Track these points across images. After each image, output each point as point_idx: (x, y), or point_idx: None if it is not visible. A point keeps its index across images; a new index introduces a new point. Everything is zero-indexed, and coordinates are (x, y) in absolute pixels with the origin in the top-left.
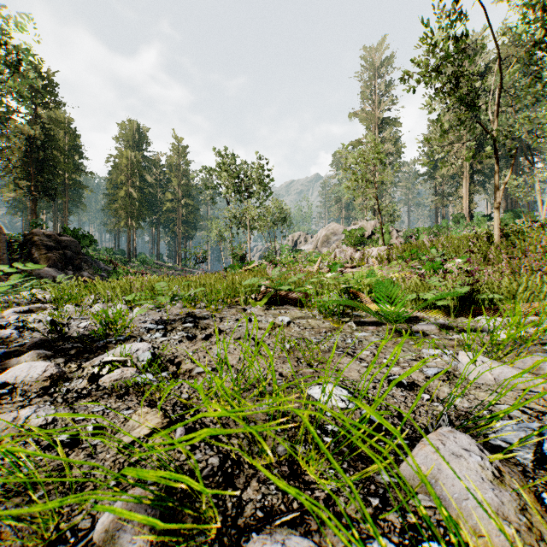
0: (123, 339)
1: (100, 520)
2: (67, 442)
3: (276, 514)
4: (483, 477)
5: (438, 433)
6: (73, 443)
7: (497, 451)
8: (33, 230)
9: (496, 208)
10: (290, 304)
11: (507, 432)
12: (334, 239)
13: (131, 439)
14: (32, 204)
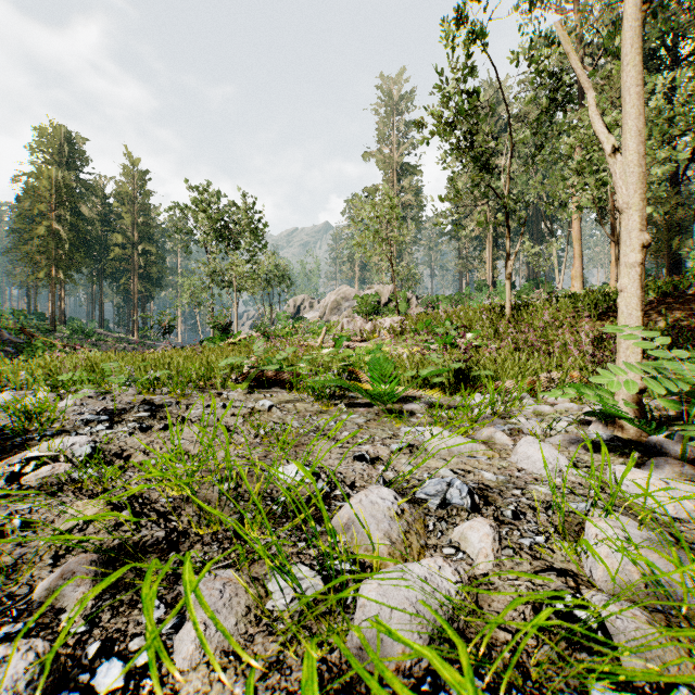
0: (51, 435)
1: (39, 586)
2: None
3: (214, 563)
4: (386, 514)
5: (366, 490)
6: None
7: (417, 502)
8: None
9: (507, 279)
10: (279, 386)
11: (429, 487)
12: (346, 306)
13: (69, 526)
14: None
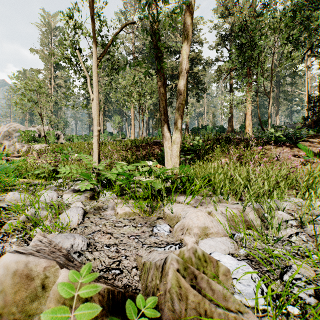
0: None
1: None
2: None
3: None
4: None
5: None
6: None
7: None
8: None
9: None
10: None
11: None
12: (16, 135)
13: None
14: None
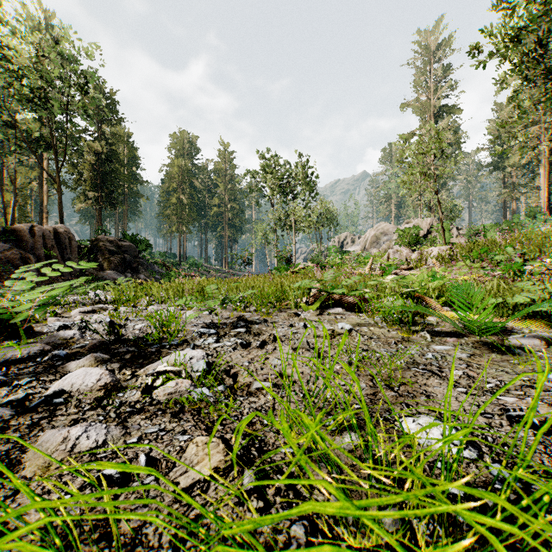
0: (176, 344)
1: None
2: (116, 477)
3: None
4: None
5: None
6: (123, 479)
7: None
8: (98, 236)
9: None
10: (344, 309)
11: None
12: (384, 240)
13: (189, 482)
14: (97, 213)
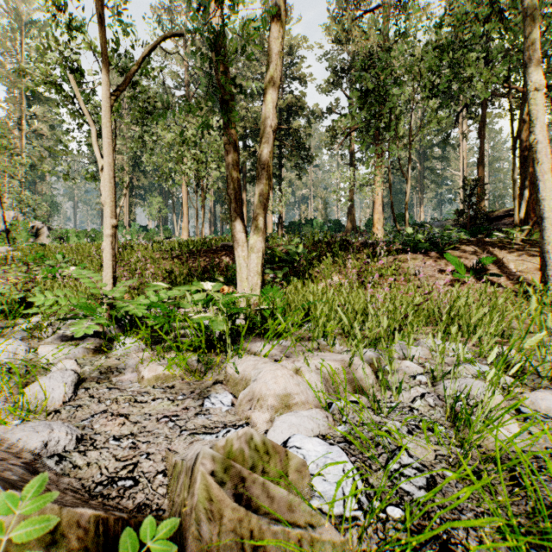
0: None
1: None
2: None
3: None
4: None
5: None
6: None
7: None
8: None
9: None
10: None
11: None
12: None
13: None
14: None
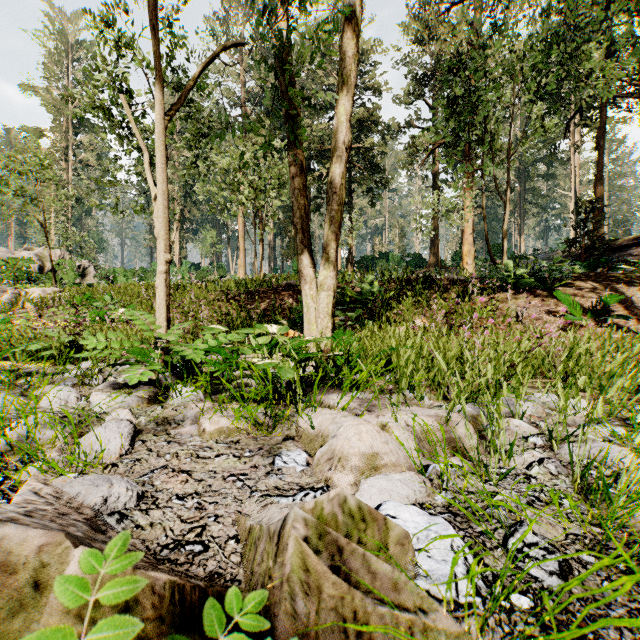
0: None
1: None
2: None
3: None
4: None
5: None
6: None
7: None
8: None
9: None
10: None
11: None
12: None
13: None
14: None
